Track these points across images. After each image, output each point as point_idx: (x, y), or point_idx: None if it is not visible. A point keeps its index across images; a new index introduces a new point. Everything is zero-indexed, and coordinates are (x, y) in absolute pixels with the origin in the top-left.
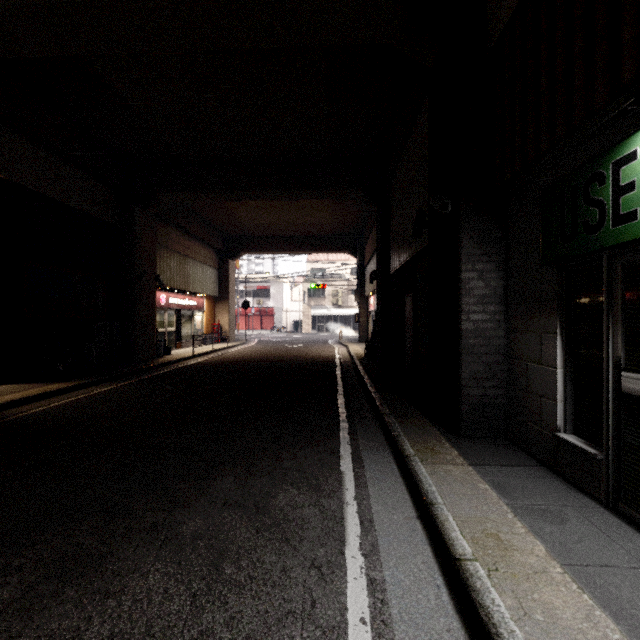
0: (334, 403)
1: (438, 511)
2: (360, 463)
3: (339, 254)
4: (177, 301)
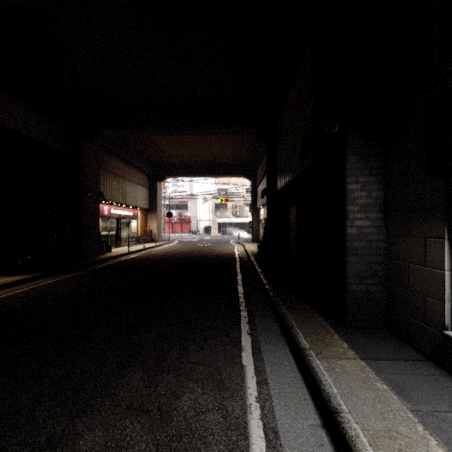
0: (235, 293)
1: (345, 423)
2: (260, 355)
3: (237, 178)
4: (117, 212)
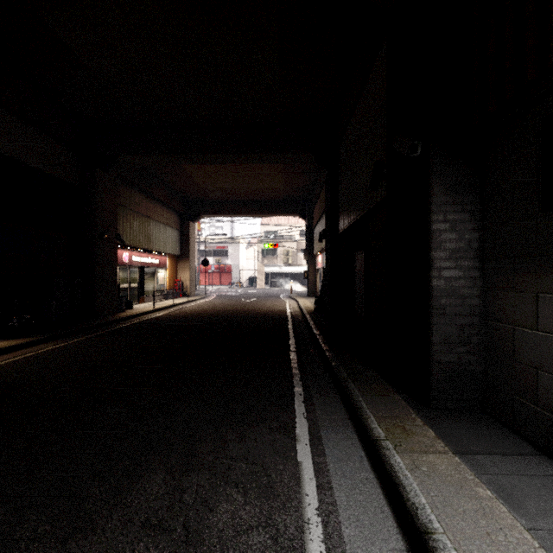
0: (287, 362)
1: (440, 549)
2: (320, 447)
3: (289, 218)
4: (140, 259)
